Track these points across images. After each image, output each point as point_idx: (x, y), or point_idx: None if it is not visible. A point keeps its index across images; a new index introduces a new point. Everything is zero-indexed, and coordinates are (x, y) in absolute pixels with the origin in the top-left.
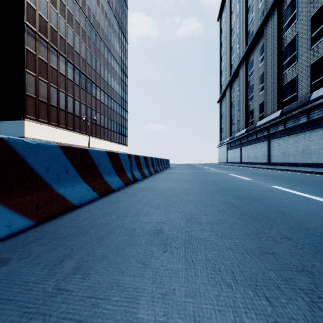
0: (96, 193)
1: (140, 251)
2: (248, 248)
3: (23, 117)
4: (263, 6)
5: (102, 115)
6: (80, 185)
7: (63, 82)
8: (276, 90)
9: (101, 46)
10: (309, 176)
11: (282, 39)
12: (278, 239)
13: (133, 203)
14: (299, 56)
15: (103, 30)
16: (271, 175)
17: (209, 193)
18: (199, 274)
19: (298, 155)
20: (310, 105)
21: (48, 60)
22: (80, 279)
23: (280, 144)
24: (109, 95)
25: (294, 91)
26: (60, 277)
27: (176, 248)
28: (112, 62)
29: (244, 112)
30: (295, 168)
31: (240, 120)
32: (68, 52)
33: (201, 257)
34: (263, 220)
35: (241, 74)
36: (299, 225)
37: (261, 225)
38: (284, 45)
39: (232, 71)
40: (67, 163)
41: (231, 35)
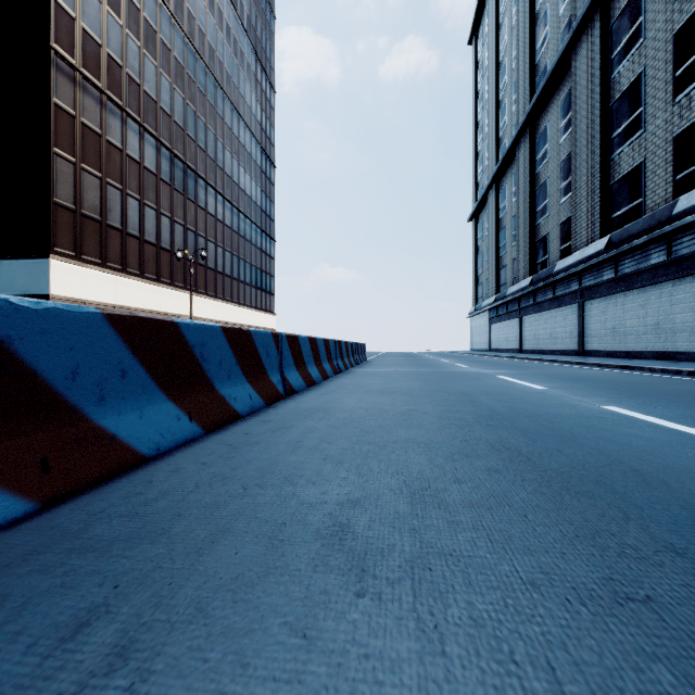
0: (197, 424)
1: (295, 591)
2: (577, 581)
3: (49, 251)
4: (569, 11)
5: (219, 247)
6: (158, 408)
7: (135, 176)
8: (598, 192)
9: (218, 98)
10: (676, 382)
11: (612, 82)
12: (650, 553)
13: (284, 448)
14: (648, 118)
15: (221, 64)
16: (592, 379)
17: (458, 422)
18: (459, 675)
19: (646, 335)
20: (674, 226)
21: (102, 129)
22: (122, 694)
23: (606, 311)
24: (234, 204)
25: (638, 194)
26: (67, 687)
27: (390, 583)
28: (241, 134)
29: (526, 241)
30: (641, 364)
31: (519, 258)
32: (147, 111)
33: (459, 612)
34: (600, 497)
35: (521, 160)
36: (692, 512)
37: (597, 510)
38: (616, 94)
39: (502, 153)
40: (126, 355)
41: (498, 75)
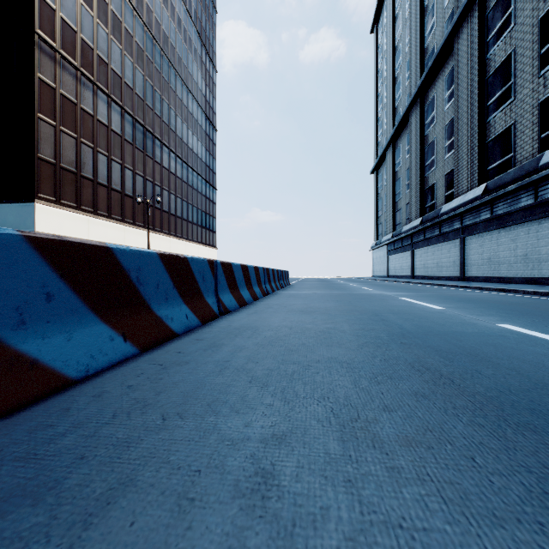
0: (132, 344)
1: None
2: None
3: (34, 197)
4: (452, 4)
5: (172, 194)
6: (89, 330)
7: (104, 137)
8: (477, 149)
9: (171, 75)
10: None
11: (487, 60)
12: None
13: (212, 369)
14: (518, 88)
15: (174, 48)
16: (479, 300)
17: (374, 340)
18: None
19: (517, 264)
20: (540, 175)
21: (77, 99)
22: None
23: (483, 244)
24: (184, 160)
25: (510, 150)
26: None
27: None
28: (189, 104)
29: (417, 189)
30: (515, 287)
31: (412, 203)
32: (113, 84)
33: None
34: (545, 431)
35: (413, 124)
36: None
37: None
38: (491, 69)
39: (397, 119)
40: (52, 278)
41: (395, 57)
